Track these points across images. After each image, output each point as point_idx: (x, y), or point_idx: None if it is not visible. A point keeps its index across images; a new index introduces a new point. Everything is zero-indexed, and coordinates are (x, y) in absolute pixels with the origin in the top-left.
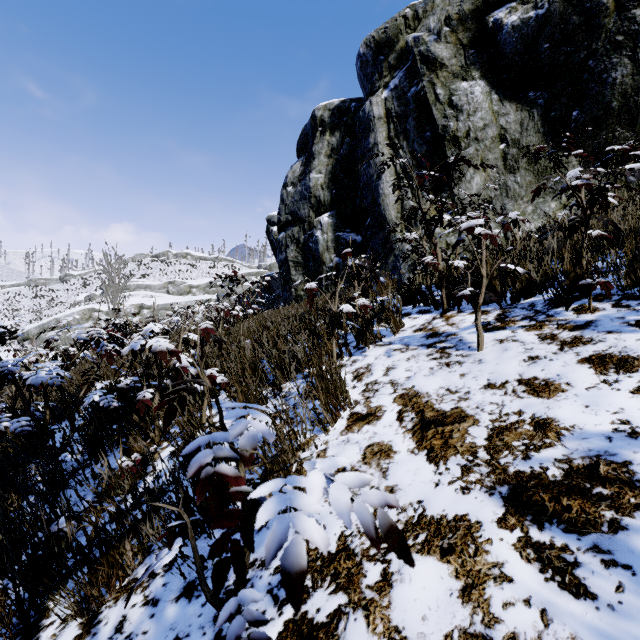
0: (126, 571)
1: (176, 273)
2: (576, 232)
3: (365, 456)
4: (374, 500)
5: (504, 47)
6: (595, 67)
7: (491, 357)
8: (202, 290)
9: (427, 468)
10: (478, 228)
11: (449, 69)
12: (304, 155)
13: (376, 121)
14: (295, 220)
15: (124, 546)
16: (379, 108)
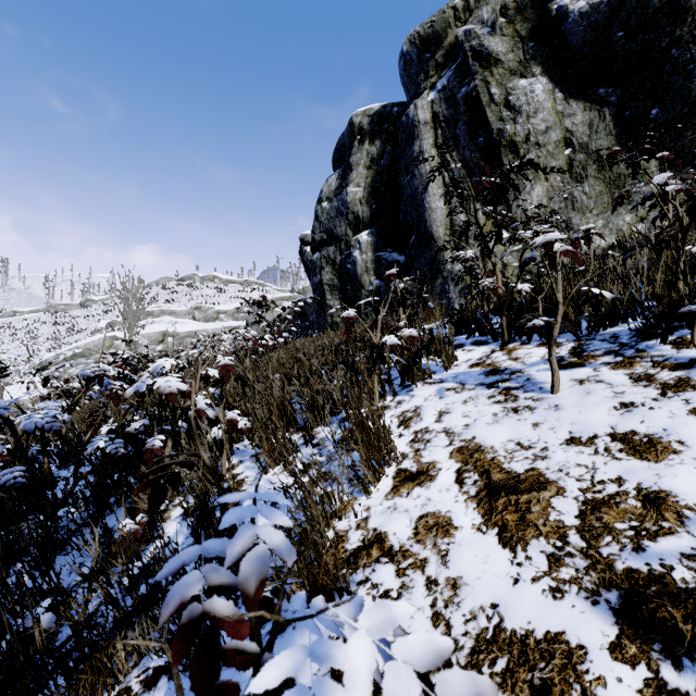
0: (118, 675)
1: (203, 298)
2: (668, 248)
3: (417, 531)
4: (459, 695)
5: (570, 38)
6: (679, 57)
7: (570, 402)
8: (230, 316)
9: (500, 555)
10: (556, 243)
11: (505, 65)
12: (341, 167)
13: (421, 126)
14: (331, 239)
15: (114, 645)
16: (425, 112)
